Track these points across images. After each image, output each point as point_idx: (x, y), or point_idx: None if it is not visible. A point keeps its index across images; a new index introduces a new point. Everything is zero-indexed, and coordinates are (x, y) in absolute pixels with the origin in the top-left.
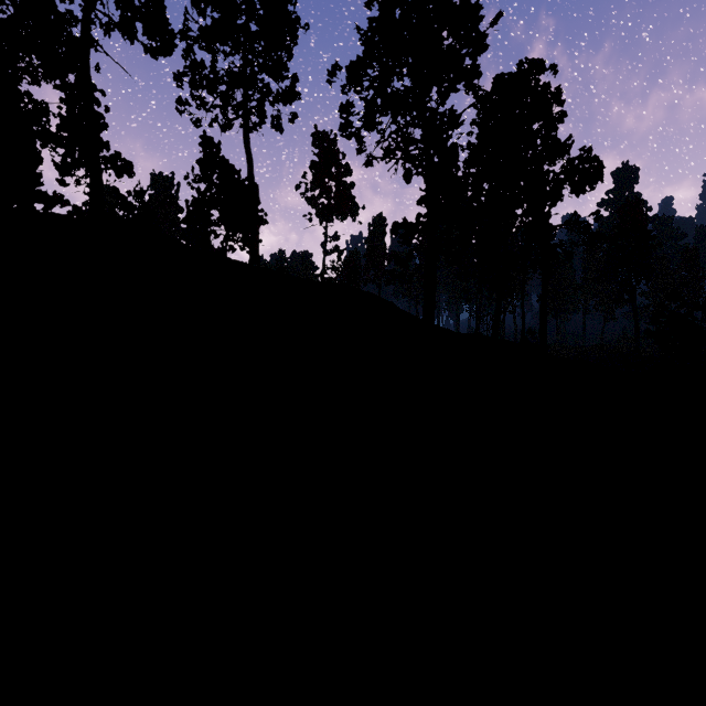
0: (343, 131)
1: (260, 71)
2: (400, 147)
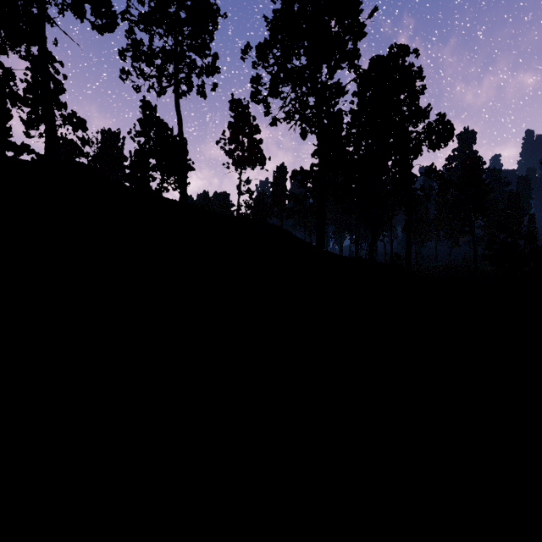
0: (253, 98)
1: (188, 49)
2: (298, 110)
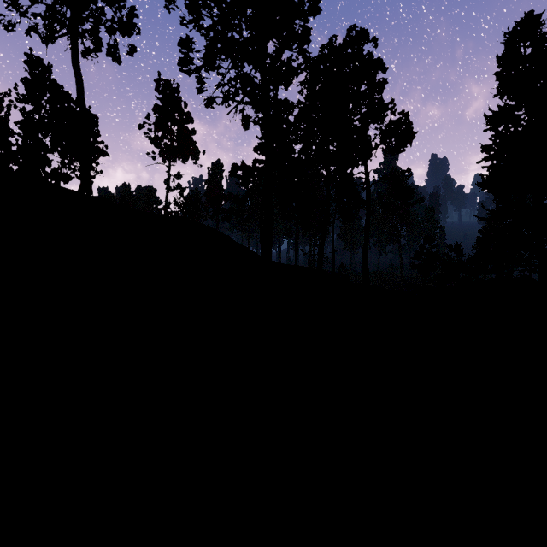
0: (183, 66)
1: None
2: (242, 85)
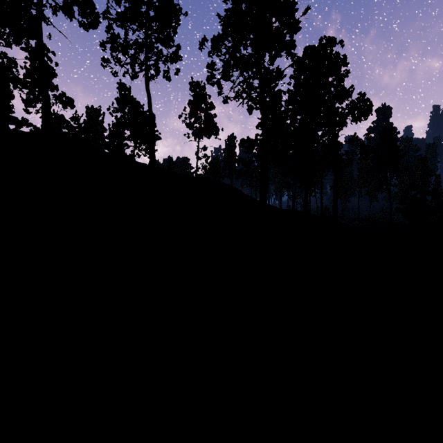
0: (209, 81)
1: (156, 41)
2: (245, 91)
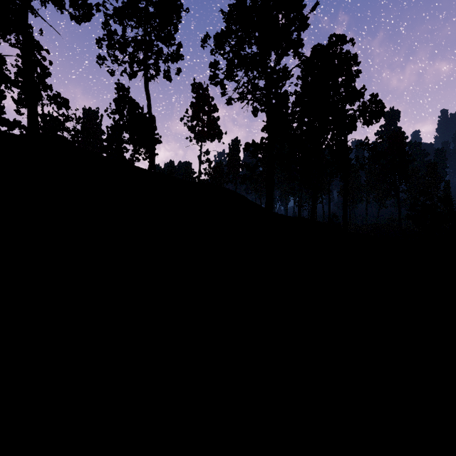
0: (212, 81)
1: (156, 39)
2: (251, 91)
